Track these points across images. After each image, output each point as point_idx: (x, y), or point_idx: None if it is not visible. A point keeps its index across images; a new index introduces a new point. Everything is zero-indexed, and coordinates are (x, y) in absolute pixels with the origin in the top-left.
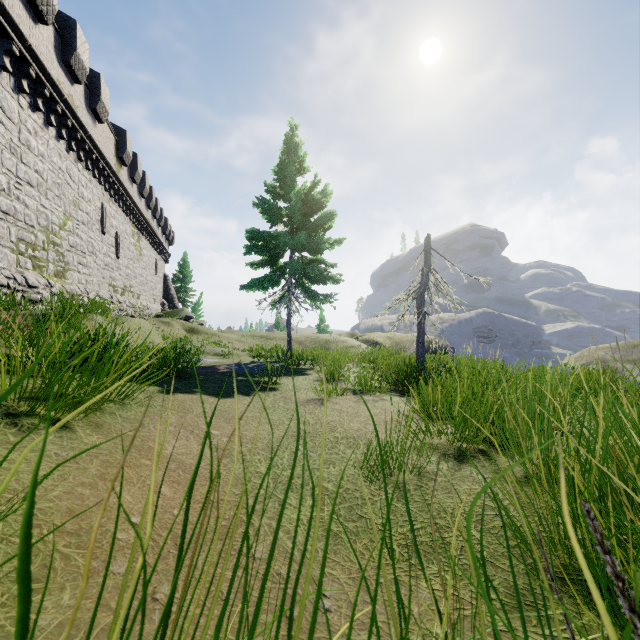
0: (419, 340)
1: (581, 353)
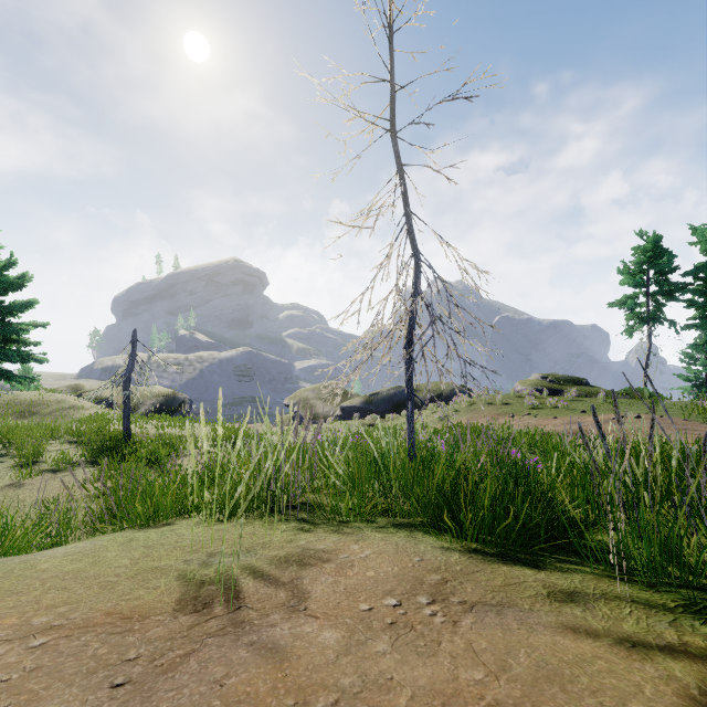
0: (125, 415)
1: (295, 394)
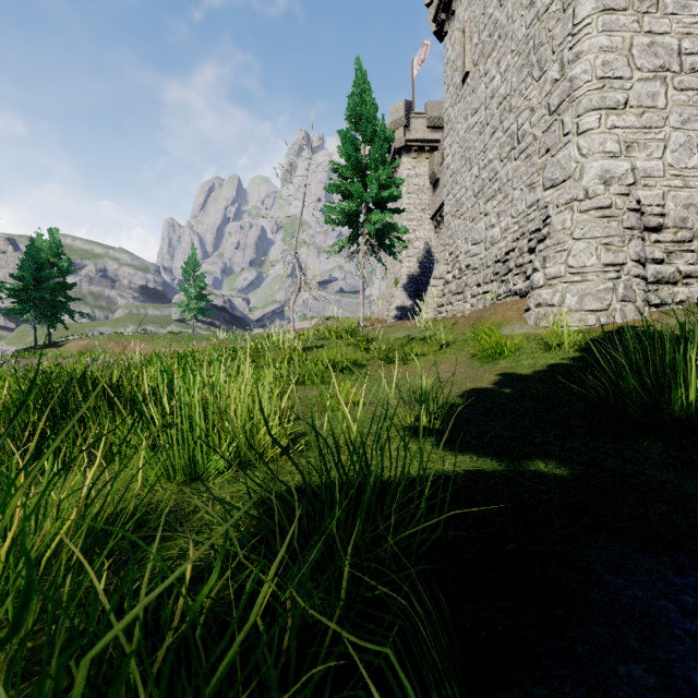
0: None
1: None
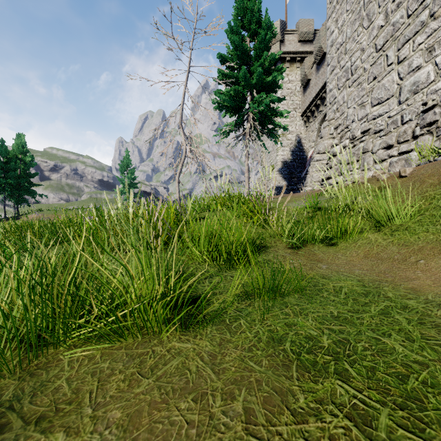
0: None
1: None
